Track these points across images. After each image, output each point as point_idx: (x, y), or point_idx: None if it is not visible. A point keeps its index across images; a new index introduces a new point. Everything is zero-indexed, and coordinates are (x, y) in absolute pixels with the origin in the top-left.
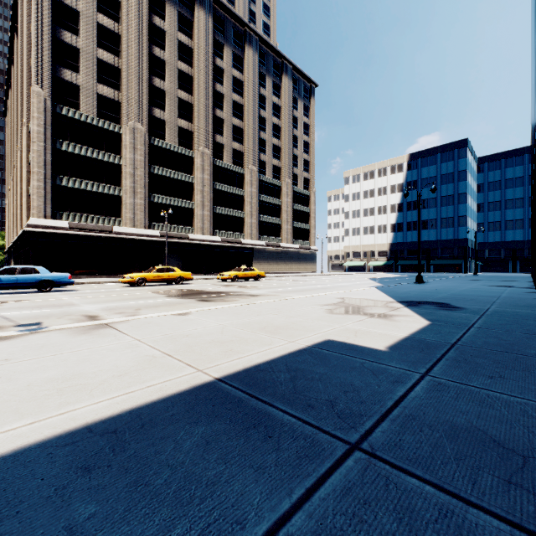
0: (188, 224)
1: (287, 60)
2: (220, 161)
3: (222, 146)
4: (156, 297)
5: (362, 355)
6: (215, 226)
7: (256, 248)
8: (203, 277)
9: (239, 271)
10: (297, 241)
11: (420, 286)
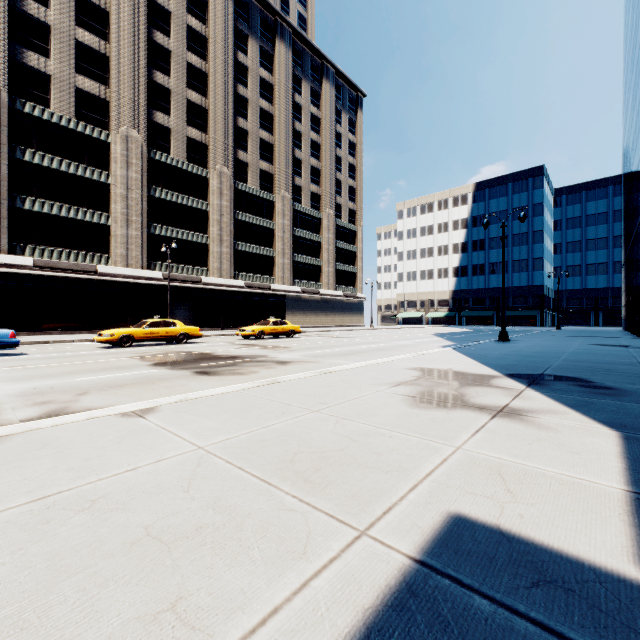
0: (202, 264)
1: (329, 62)
2: (244, 184)
3: (246, 166)
4: (132, 367)
5: (616, 636)
6: (237, 267)
7: (290, 295)
8: (219, 333)
9: (267, 325)
10: (341, 287)
11: (508, 345)
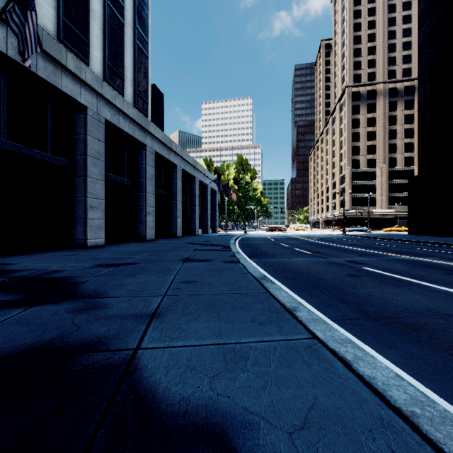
0: None
1: None
2: None
3: None
4: None
5: None
6: None
7: None
8: None
9: None
10: None
11: None
